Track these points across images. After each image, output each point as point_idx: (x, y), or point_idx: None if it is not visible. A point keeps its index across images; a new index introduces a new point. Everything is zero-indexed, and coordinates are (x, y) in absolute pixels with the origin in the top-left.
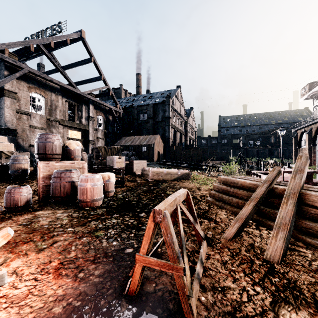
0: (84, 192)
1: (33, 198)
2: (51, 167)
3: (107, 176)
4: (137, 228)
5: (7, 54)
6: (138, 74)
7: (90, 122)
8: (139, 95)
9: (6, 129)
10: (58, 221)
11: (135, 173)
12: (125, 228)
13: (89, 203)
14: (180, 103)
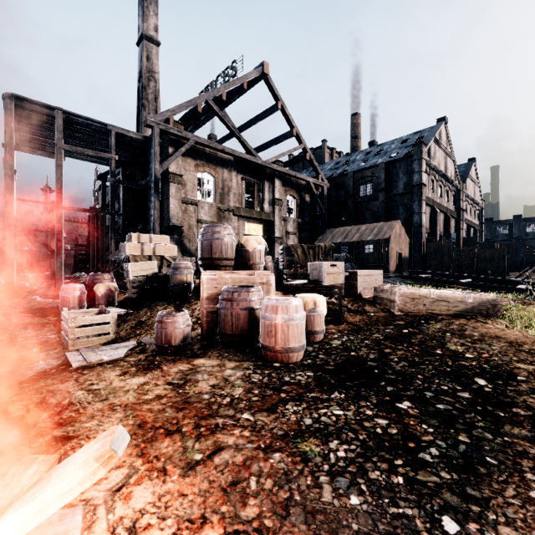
0: (270, 331)
1: (195, 331)
2: (219, 281)
3: (310, 301)
4: (407, 454)
5: (171, 123)
6: (355, 115)
7: (275, 209)
8: (356, 152)
9: (171, 227)
10: (226, 388)
11: (361, 295)
12: (372, 445)
13: (279, 355)
14: (444, 152)
